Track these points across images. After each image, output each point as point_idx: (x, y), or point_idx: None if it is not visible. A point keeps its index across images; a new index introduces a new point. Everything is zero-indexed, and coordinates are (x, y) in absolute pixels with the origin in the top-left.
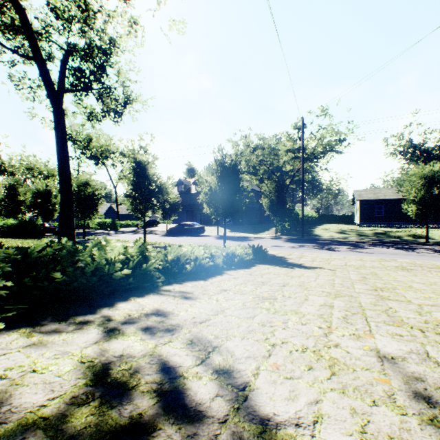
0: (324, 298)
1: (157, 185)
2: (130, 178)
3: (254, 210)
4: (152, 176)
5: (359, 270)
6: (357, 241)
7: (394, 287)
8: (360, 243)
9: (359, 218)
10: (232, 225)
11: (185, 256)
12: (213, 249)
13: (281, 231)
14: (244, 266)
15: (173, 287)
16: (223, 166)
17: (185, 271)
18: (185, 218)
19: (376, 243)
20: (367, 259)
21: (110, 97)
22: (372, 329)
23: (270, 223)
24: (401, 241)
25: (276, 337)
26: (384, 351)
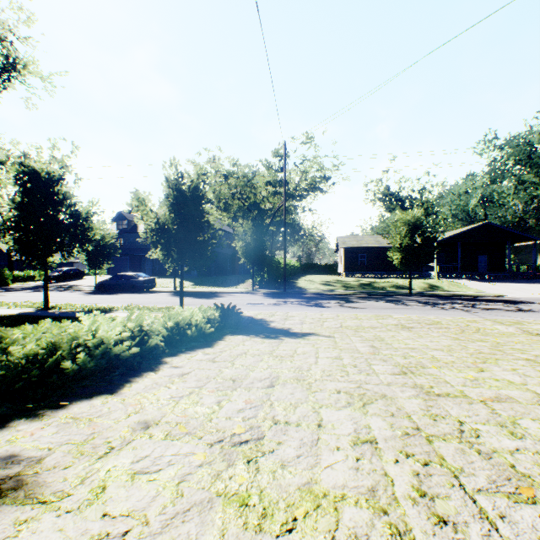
0: (350, 414)
1: (69, 214)
2: (16, 198)
3: (226, 257)
4: (61, 198)
5: (361, 334)
6: (345, 294)
7: (421, 363)
8: (348, 295)
9: (344, 267)
10: (196, 277)
11: (71, 342)
12: (149, 319)
13: (260, 283)
14: (206, 342)
15: None
16: (179, 189)
17: (65, 379)
18: (130, 267)
19: (364, 296)
20: (363, 317)
21: None
22: None
23: (246, 273)
24: (387, 293)
25: None
26: None
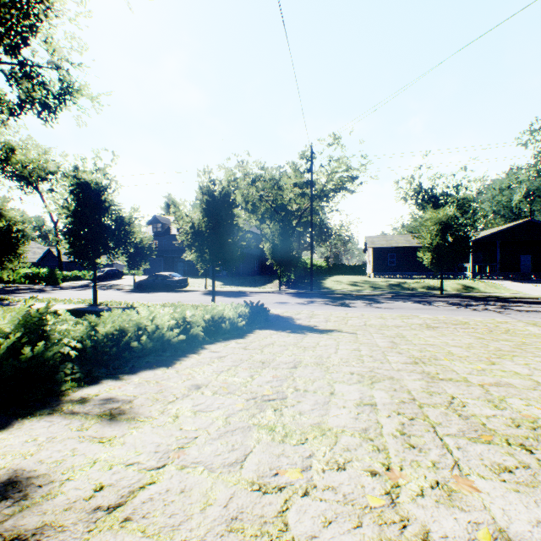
0: (358, 388)
1: (114, 220)
2: (71, 207)
3: (254, 258)
4: (107, 206)
5: (383, 331)
6: (372, 294)
7: (435, 356)
8: (375, 296)
9: (372, 268)
10: (225, 277)
11: (135, 327)
12: (190, 312)
13: (286, 283)
14: (237, 334)
15: (99, 388)
16: (211, 195)
17: (133, 354)
18: (163, 267)
19: (392, 296)
20: (388, 316)
21: (31, 78)
22: (458, 460)
23: (273, 273)
24: (416, 294)
25: (291, 535)
26: (520, 540)
